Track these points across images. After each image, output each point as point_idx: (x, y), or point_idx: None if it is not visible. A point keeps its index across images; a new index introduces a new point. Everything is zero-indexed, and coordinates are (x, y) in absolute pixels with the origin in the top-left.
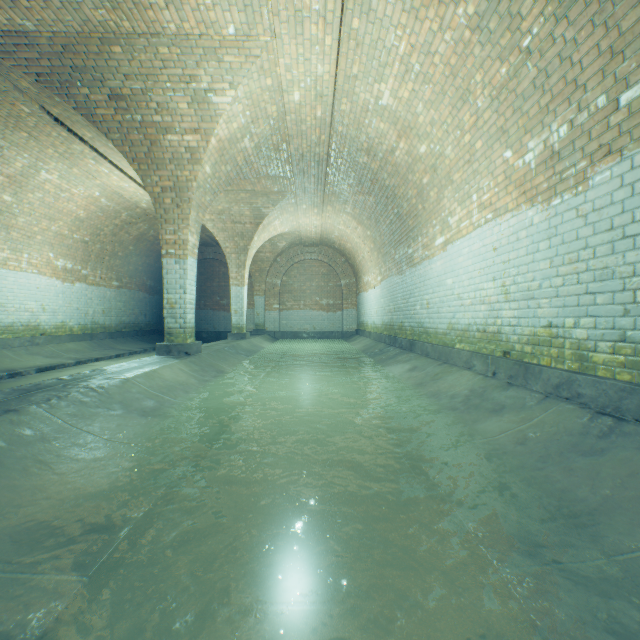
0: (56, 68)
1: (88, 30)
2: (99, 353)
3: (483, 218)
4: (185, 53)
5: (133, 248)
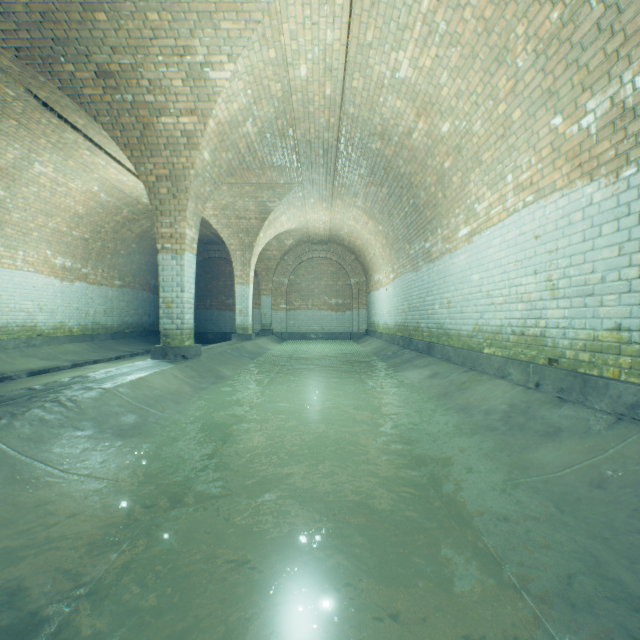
0: (36, 41)
1: None
2: (99, 355)
3: (521, 201)
4: (177, 19)
5: (136, 246)
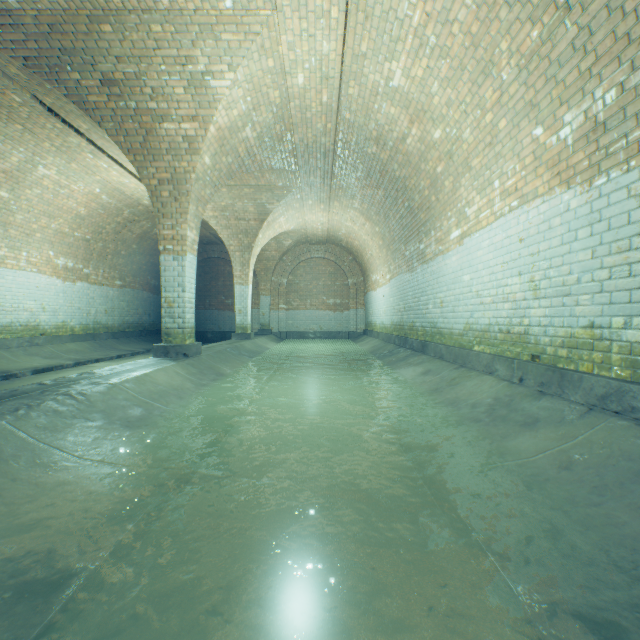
0: (44, 51)
1: (75, 6)
2: (100, 354)
3: (507, 206)
4: (179, 31)
5: (136, 247)
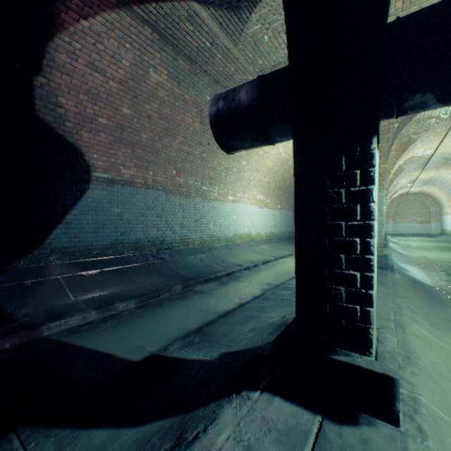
0: None
1: None
2: None
3: None
4: None
5: None
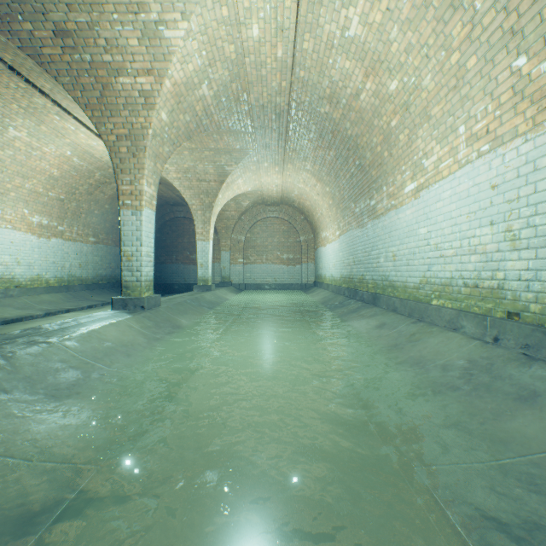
0: None
1: None
2: (72, 304)
3: (475, 152)
4: None
5: (109, 207)
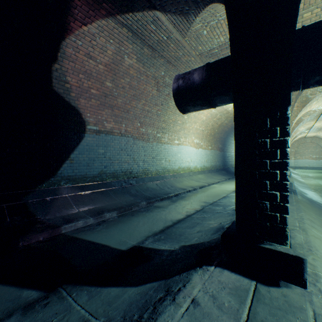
0: None
1: None
2: None
3: None
4: None
5: None
